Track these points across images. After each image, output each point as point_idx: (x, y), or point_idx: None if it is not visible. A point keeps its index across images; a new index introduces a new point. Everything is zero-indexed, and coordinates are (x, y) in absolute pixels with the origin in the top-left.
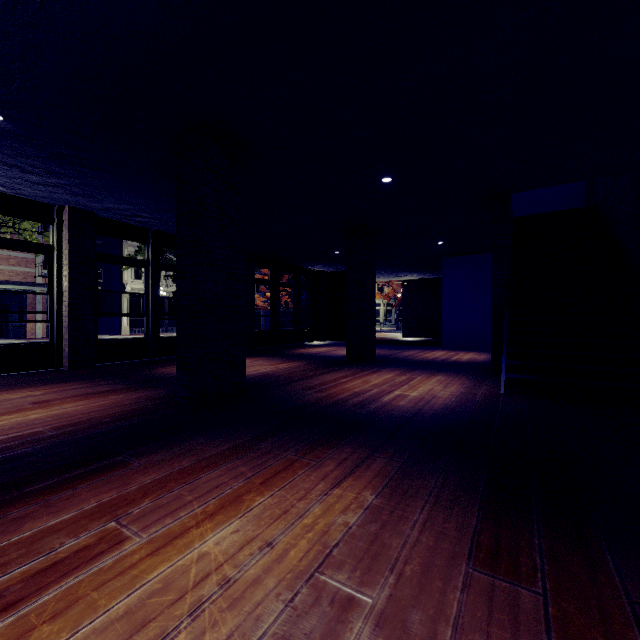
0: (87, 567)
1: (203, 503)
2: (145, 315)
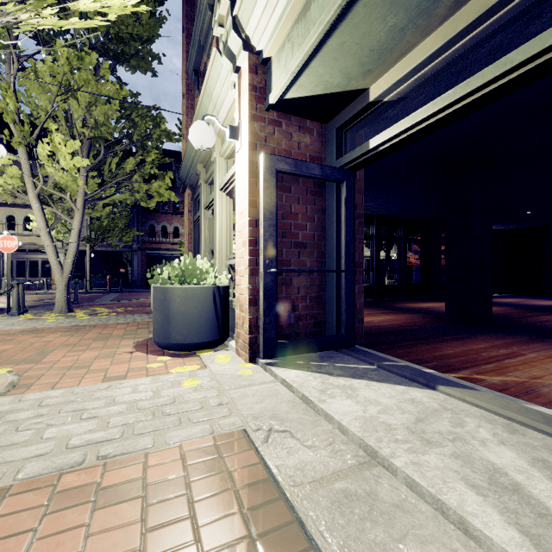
0: (522, 356)
1: (548, 351)
2: (371, 271)
